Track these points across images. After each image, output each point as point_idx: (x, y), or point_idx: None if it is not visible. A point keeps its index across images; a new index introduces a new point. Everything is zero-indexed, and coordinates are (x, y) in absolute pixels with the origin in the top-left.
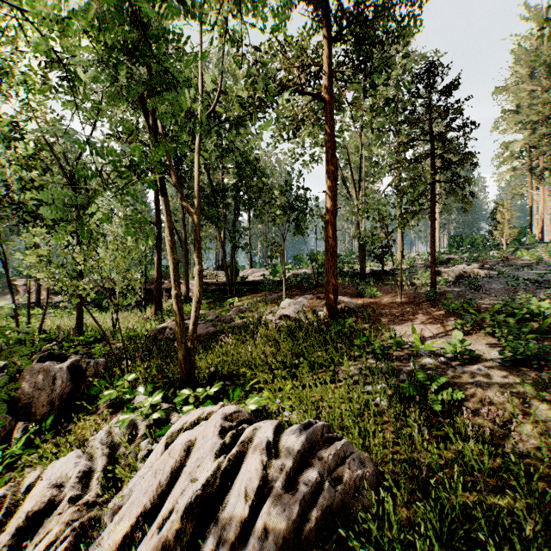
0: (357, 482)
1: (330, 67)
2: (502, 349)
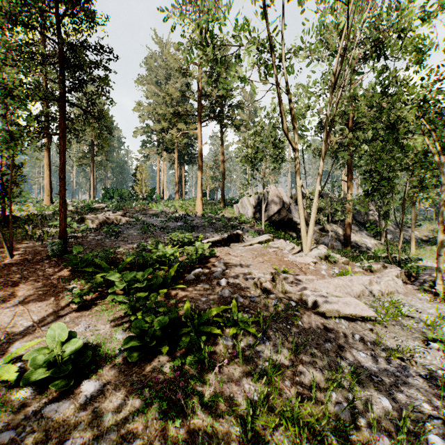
0: None
1: None
2: (130, 324)
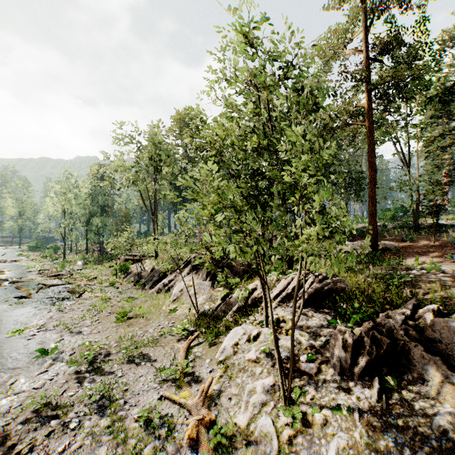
0: (343, 288)
1: (371, 105)
2: None
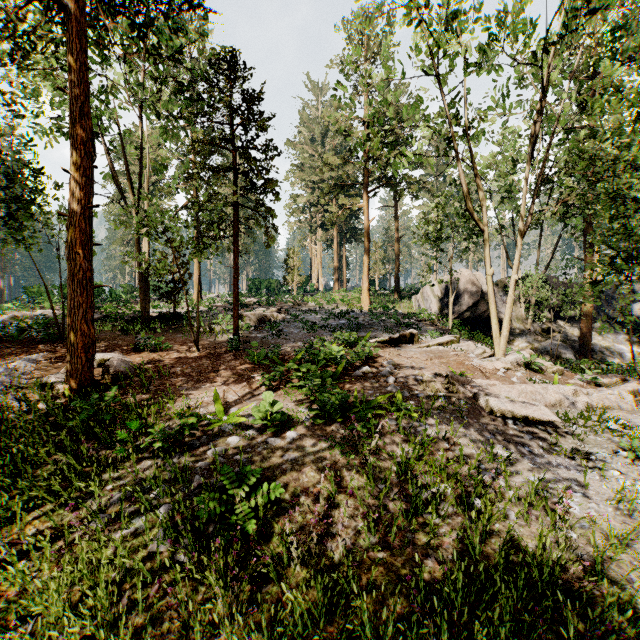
0: None
1: None
2: (310, 404)
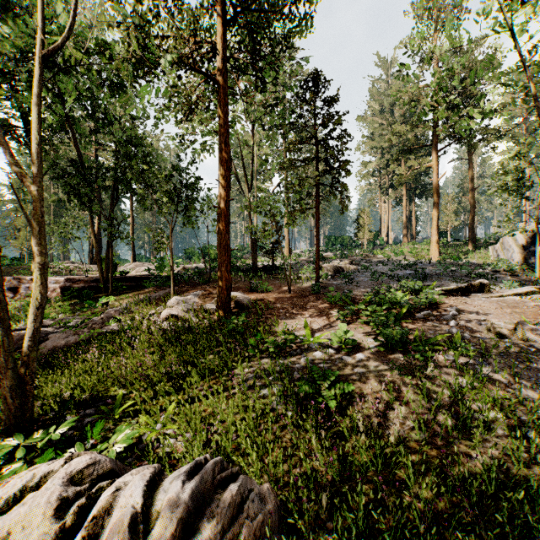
0: (258, 531)
1: (223, 49)
2: (375, 336)
